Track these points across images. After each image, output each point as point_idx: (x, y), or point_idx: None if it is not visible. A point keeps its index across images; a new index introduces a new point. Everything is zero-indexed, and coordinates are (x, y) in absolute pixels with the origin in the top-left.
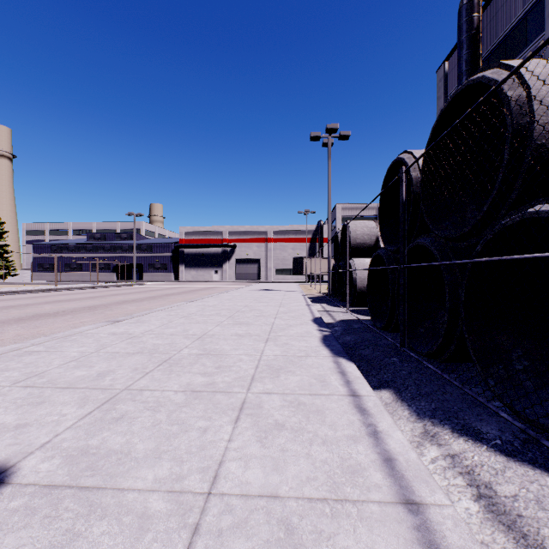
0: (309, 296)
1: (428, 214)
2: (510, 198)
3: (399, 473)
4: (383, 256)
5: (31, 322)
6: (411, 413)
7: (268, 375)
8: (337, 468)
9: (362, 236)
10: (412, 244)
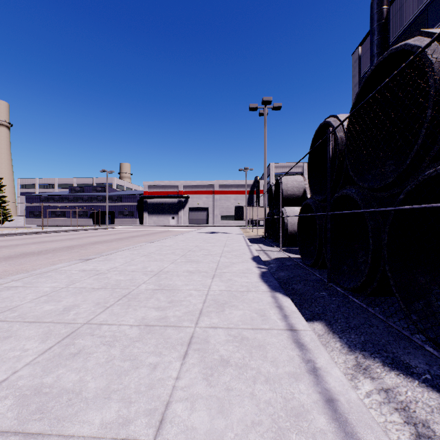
0: (248, 237)
1: (352, 168)
2: (436, 151)
3: (342, 416)
4: (311, 204)
5: (17, 259)
6: (342, 345)
7: (215, 309)
8: (281, 411)
9: (292, 188)
10: (337, 194)
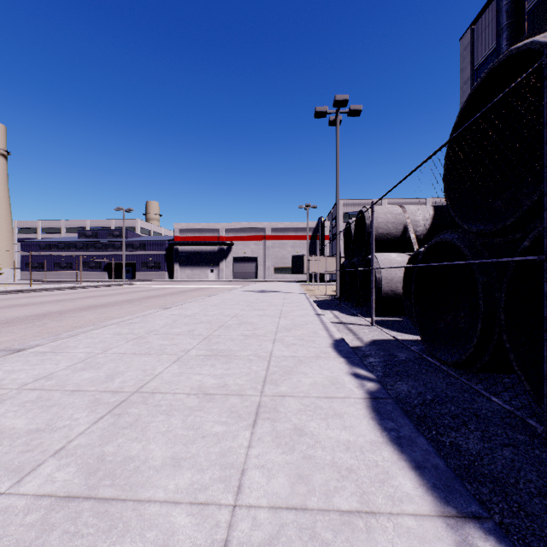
0: (313, 299)
1: None
2: None
3: None
4: (456, 242)
5: None
6: None
7: None
8: None
9: (385, 224)
10: None
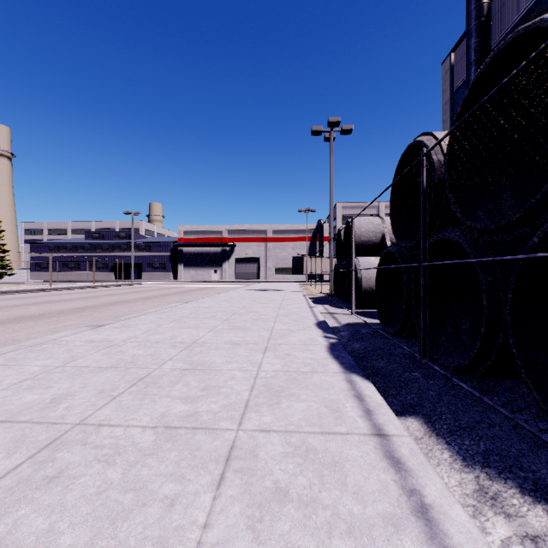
0: (310, 296)
1: (456, 202)
2: None
3: None
4: (395, 253)
5: (10, 325)
6: (453, 457)
7: (266, 400)
8: None
9: (367, 233)
10: (433, 238)
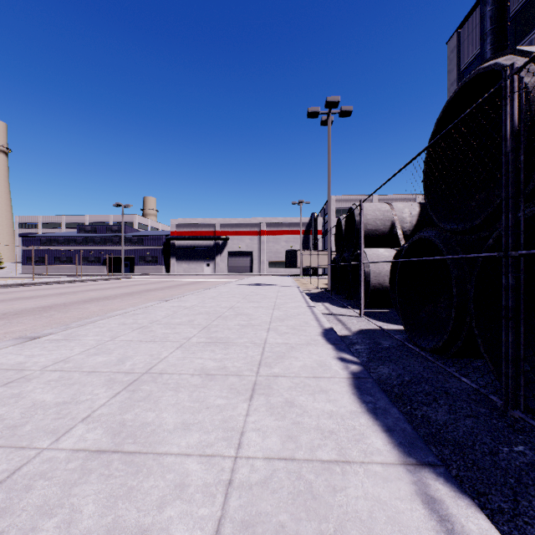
0: (306, 292)
1: None
2: None
3: None
4: (434, 239)
5: None
6: None
7: None
8: None
9: (374, 221)
10: (527, 211)
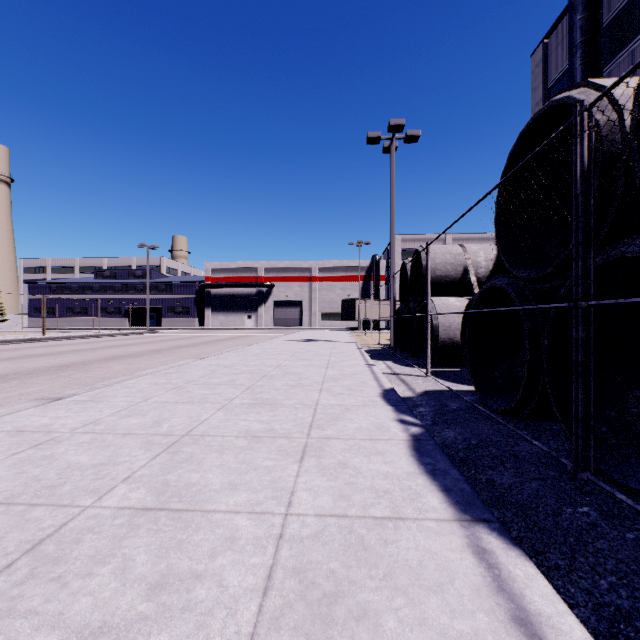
0: (365, 349)
1: None
2: None
3: None
4: (506, 288)
5: None
6: None
7: None
8: None
9: (443, 266)
10: (599, 258)
